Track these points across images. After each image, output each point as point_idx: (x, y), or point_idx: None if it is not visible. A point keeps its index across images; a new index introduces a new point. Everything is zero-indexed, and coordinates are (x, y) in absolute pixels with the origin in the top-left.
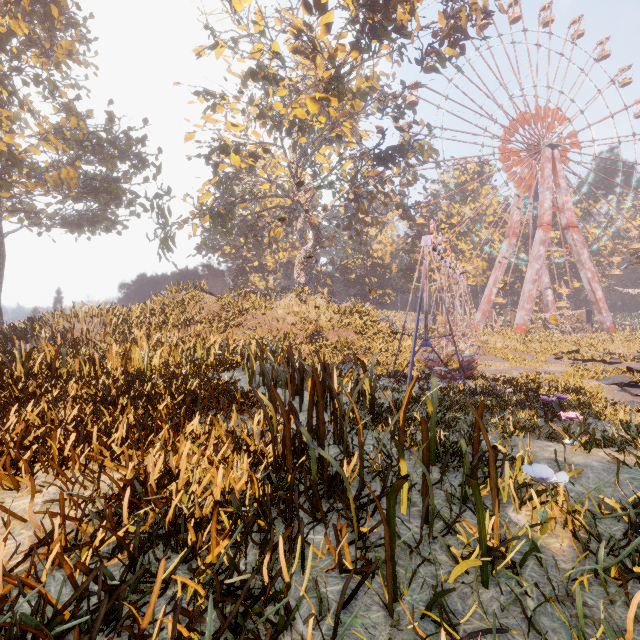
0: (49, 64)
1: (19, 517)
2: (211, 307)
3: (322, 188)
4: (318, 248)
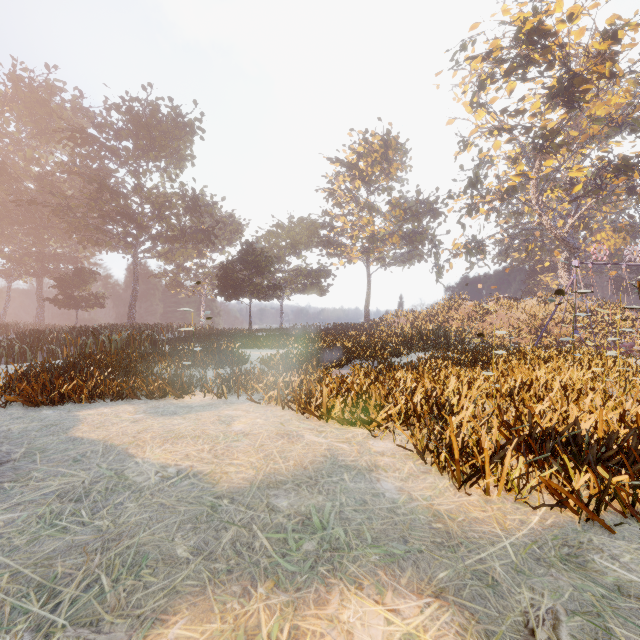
0: (388, 180)
1: None
2: (466, 310)
3: (576, 200)
4: (573, 254)
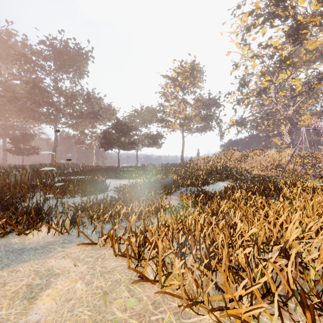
0: (193, 87)
1: None
2: (236, 156)
3: (295, 96)
4: (293, 126)
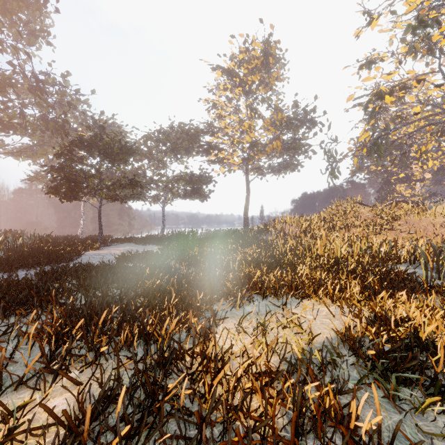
0: (267, 89)
1: (332, 314)
2: (366, 215)
3: None
4: None
